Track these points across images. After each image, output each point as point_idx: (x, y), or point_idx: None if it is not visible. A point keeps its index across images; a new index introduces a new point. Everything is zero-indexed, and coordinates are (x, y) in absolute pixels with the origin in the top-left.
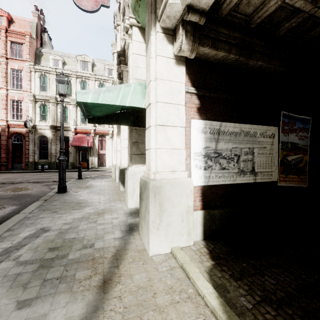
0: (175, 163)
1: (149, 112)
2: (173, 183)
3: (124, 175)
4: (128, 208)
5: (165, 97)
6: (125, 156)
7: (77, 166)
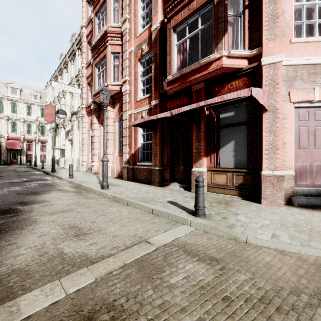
0: (70, 157)
1: (66, 150)
2: (69, 159)
3: (57, 161)
4: (61, 167)
5: (68, 148)
6: (58, 156)
7: (8, 163)
